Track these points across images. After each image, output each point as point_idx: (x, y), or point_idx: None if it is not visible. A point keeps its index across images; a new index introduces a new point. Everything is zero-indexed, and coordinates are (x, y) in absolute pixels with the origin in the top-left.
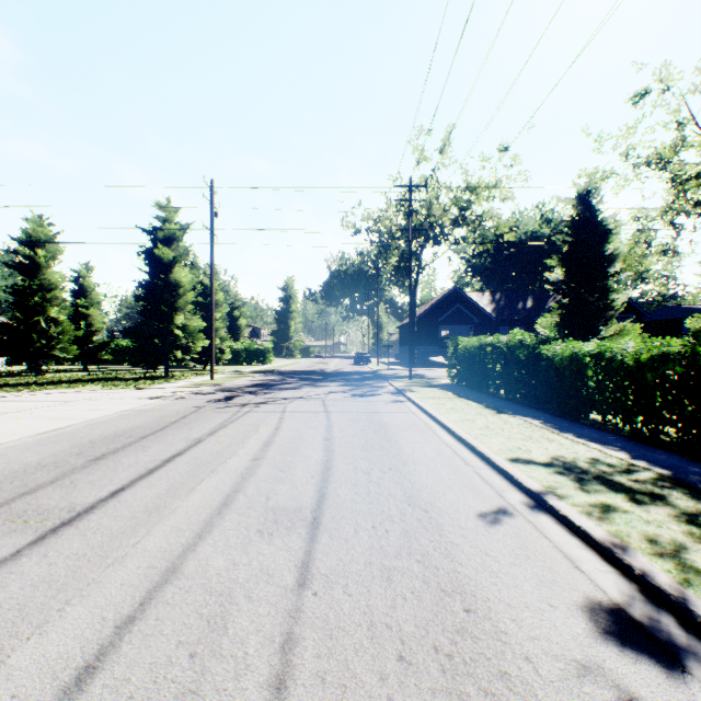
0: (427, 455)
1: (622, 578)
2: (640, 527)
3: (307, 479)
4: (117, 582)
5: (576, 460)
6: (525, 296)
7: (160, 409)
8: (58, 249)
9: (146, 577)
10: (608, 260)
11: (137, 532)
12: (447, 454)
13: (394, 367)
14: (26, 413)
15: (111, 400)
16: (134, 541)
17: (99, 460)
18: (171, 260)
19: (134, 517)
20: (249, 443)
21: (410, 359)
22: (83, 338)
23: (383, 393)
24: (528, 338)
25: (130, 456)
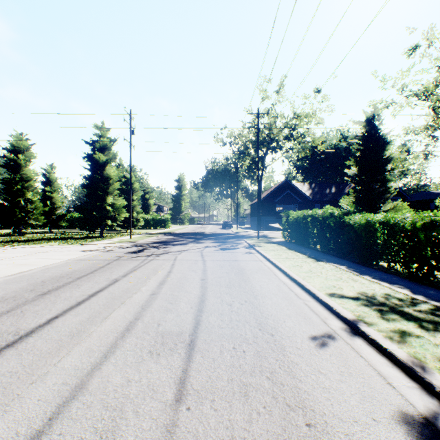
0: (271, 291)
1: (426, 394)
2: (431, 349)
3: (187, 309)
4: (35, 397)
5: (375, 295)
6: (330, 185)
7: (93, 258)
8: (32, 154)
9: (58, 393)
10: (386, 161)
11: (60, 353)
12: (285, 290)
13: (248, 230)
14: (4, 261)
15: (62, 252)
16: (56, 360)
17: (44, 295)
18: (104, 161)
19: (60, 340)
20: (149, 282)
21: (258, 225)
22: (49, 212)
23: (241, 247)
24: (336, 212)
25: (67, 292)
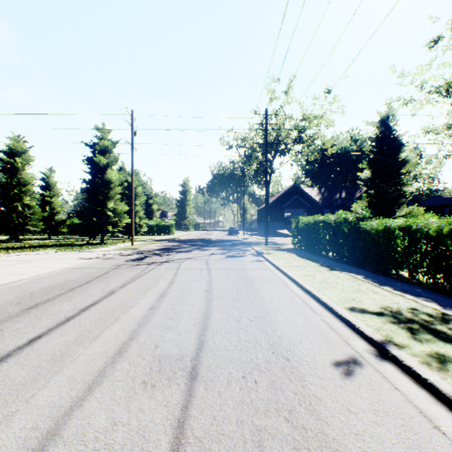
0: (283, 304)
1: None
2: None
3: (190, 326)
4: None
5: (400, 310)
6: (340, 190)
7: (91, 266)
8: (30, 158)
9: (24, 443)
10: (401, 164)
11: (35, 384)
12: (298, 303)
13: (255, 237)
14: None
15: (58, 260)
16: (29, 395)
17: (31, 309)
18: (105, 165)
19: (39, 366)
20: (149, 294)
21: (266, 231)
22: (48, 218)
23: (248, 255)
24: (350, 217)
25: (56, 305)
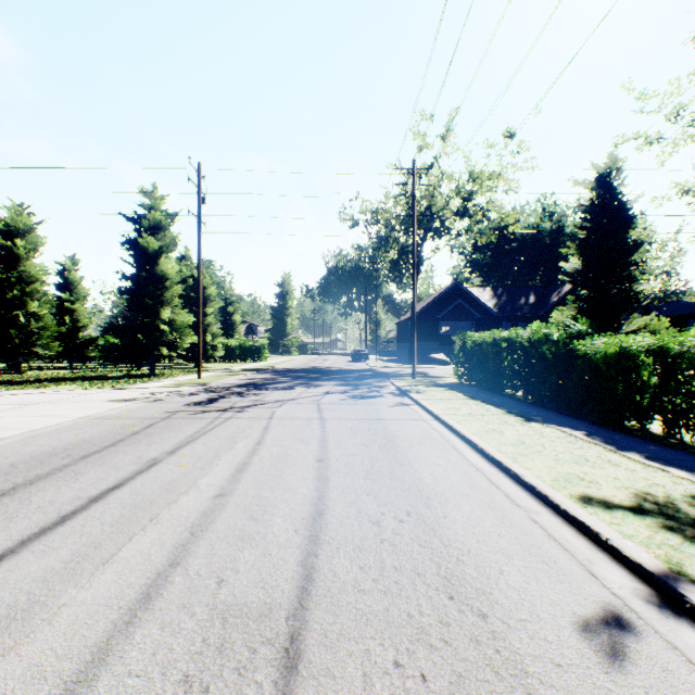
0: (456, 487)
1: None
2: None
3: (287, 535)
4: None
5: (673, 501)
6: (527, 291)
7: (126, 414)
8: (39, 239)
9: None
10: (631, 247)
11: None
12: (482, 484)
13: (394, 364)
14: None
15: (75, 403)
16: None
17: None
18: (157, 250)
19: None
20: (217, 466)
21: (413, 356)
22: (68, 335)
23: (386, 394)
24: (555, 332)
25: (49, 489)
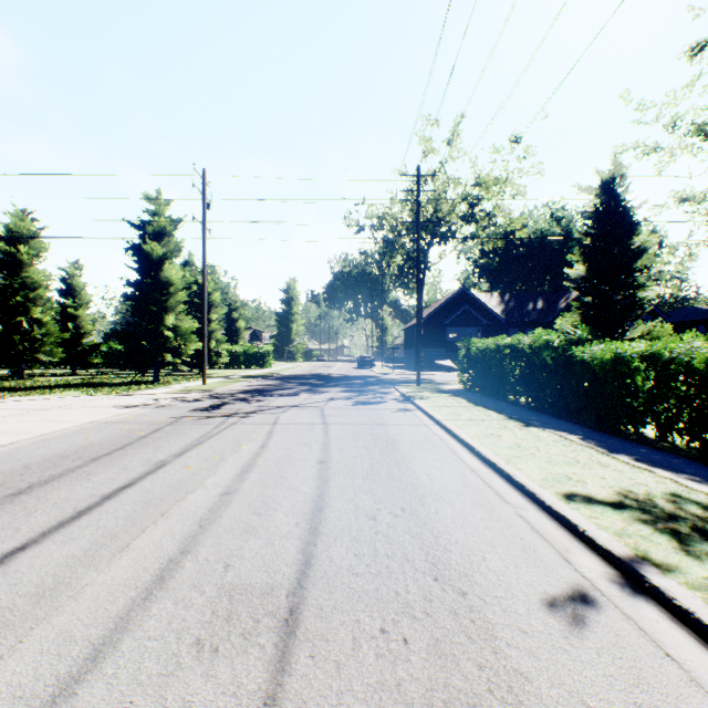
0: (450, 486)
1: None
2: None
3: (289, 528)
4: None
5: (652, 497)
6: (535, 297)
7: (133, 420)
8: (43, 245)
9: None
10: (635, 254)
11: None
12: (475, 484)
13: (400, 371)
14: None
15: (81, 409)
16: None
17: (18, 495)
18: (161, 256)
19: (9, 608)
20: (223, 467)
21: (417, 363)
22: (72, 341)
23: (389, 400)
24: (556, 339)
25: (64, 488)
